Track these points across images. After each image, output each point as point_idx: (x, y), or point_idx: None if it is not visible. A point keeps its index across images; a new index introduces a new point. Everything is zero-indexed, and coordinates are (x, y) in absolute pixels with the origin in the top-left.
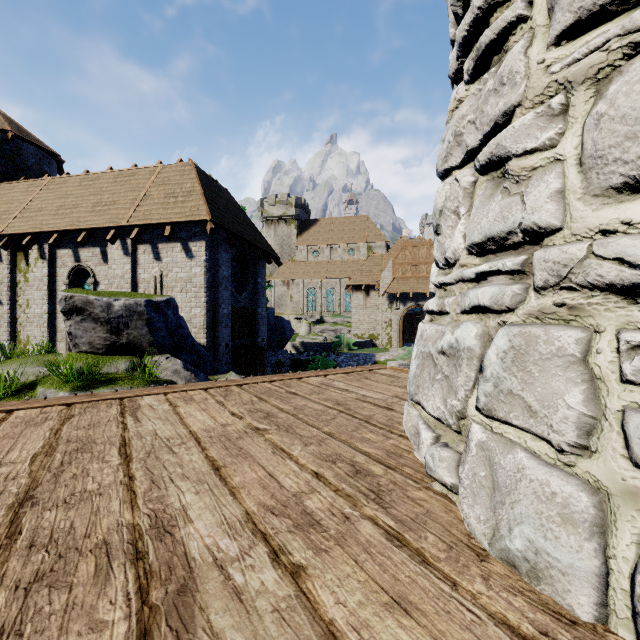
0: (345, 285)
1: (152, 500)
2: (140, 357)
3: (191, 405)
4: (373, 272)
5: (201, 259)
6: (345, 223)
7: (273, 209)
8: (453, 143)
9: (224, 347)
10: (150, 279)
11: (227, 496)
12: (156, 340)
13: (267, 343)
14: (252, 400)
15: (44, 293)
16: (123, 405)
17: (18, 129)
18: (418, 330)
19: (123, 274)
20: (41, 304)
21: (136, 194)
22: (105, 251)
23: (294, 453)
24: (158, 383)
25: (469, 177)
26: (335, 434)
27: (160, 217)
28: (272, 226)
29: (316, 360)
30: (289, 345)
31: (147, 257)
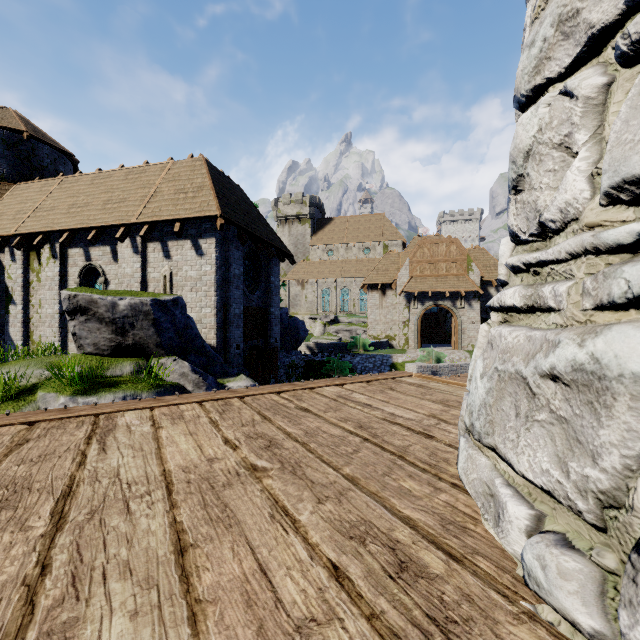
0: (360, 284)
1: (53, 632)
2: (147, 359)
3: (178, 426)
4: (389, 271)
5: (211, 257)
6: (360, 221)
7: (287, 208)
8: (554, 38)
9: (235, 348)
10: (160, 278)
11: (182, 625)
12: (163, 341)
13: (280, 344)
14: (253, 419)
15: (56, 293)
16: (97, 424)
17: (34, 130)
18: (479, 335)
19: (133, 273)
20: (53, 304)
21: (146, 191)
22: (115, 250)
23: (302, 517)
24: (164, 387)
25: (596, 77)
26: (360, 479)
27: (169, 213)
28: (286, 225)
29: (331, 361)
30: (303, 346)
31: (157, 255)
